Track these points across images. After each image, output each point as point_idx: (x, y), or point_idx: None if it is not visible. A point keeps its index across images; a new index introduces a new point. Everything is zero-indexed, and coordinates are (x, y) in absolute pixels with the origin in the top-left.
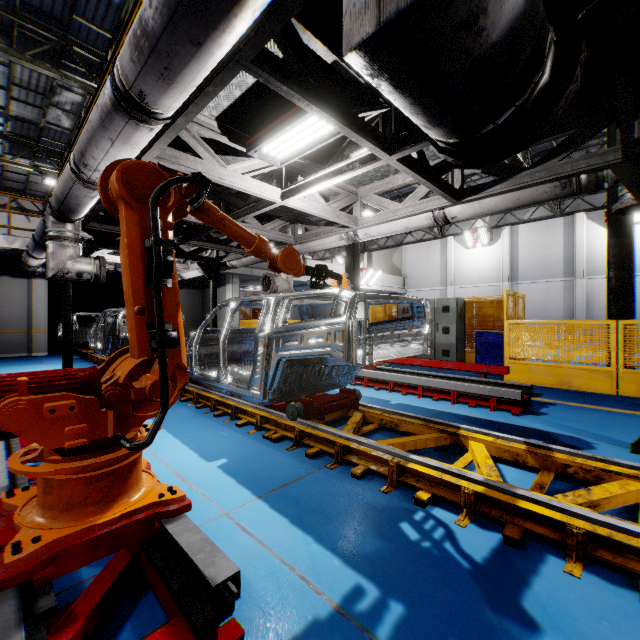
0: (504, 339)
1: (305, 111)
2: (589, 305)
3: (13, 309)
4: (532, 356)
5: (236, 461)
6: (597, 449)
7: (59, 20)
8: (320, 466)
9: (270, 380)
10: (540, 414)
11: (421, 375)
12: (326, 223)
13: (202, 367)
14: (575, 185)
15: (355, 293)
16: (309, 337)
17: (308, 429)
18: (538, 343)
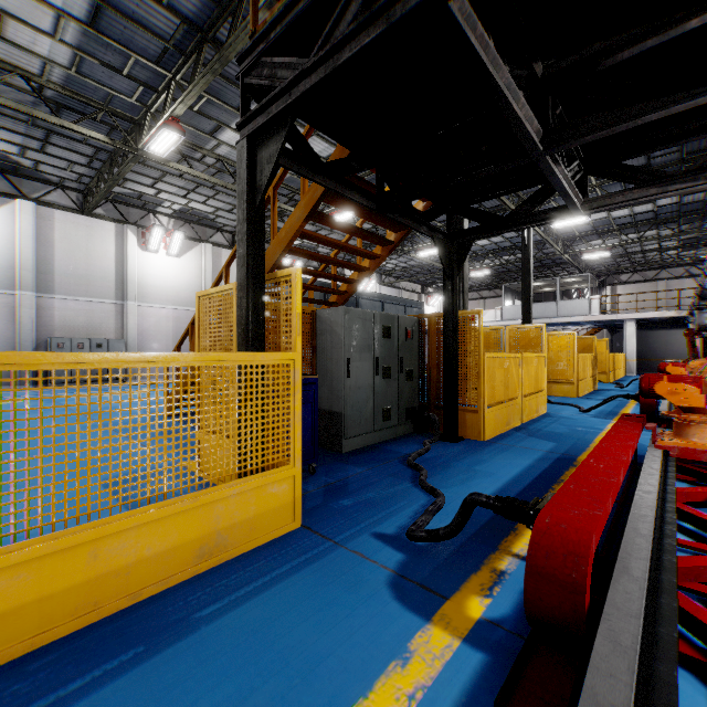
0: None
1: None
2: None
3: (680, 347)
4: None
5: None
6: None
7: (698, 209)
8: None
9: None
10: None
11: None
12: None
13: None
14: None
15: None
16: None
17: None
18: None
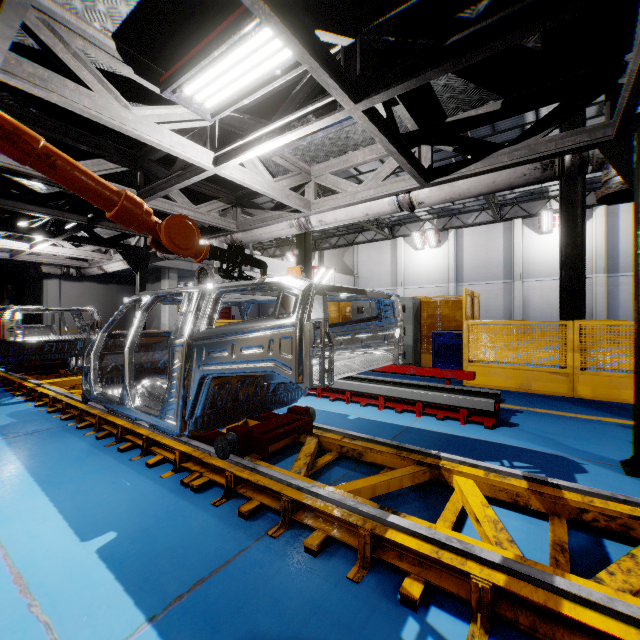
0: (463, 340)
1: (239, 26)
2: (525, 306)
3: None
4: (491, 358)
5: (130, 535)
6: (590, 472)
7: None
8: (259, 533)
9: (190, 406)
10: (513, 425)
11: (381, 382)
12: (274, 207)
13: (109, 382)
14: (557, 167)
15: (309, 282)
16: (243, 346)
17: (244, 473)
18: (497, 344)
